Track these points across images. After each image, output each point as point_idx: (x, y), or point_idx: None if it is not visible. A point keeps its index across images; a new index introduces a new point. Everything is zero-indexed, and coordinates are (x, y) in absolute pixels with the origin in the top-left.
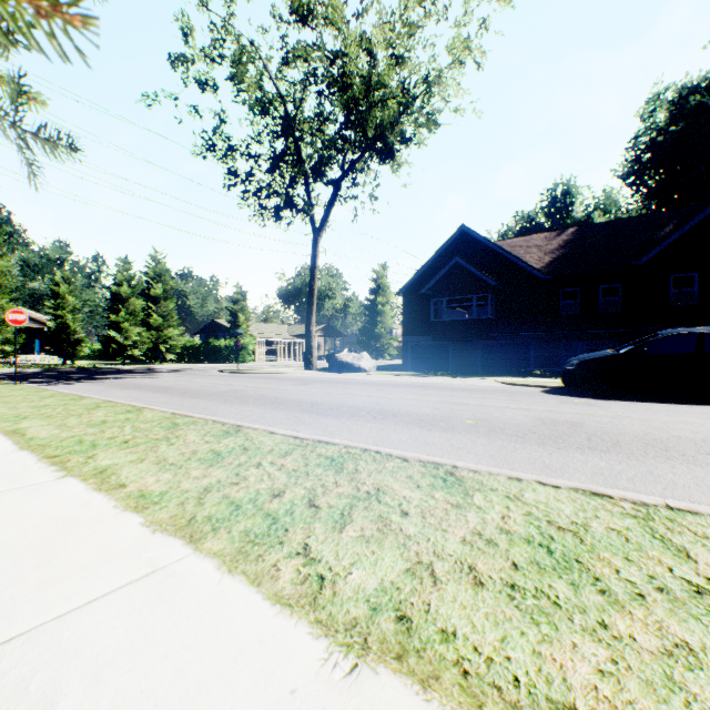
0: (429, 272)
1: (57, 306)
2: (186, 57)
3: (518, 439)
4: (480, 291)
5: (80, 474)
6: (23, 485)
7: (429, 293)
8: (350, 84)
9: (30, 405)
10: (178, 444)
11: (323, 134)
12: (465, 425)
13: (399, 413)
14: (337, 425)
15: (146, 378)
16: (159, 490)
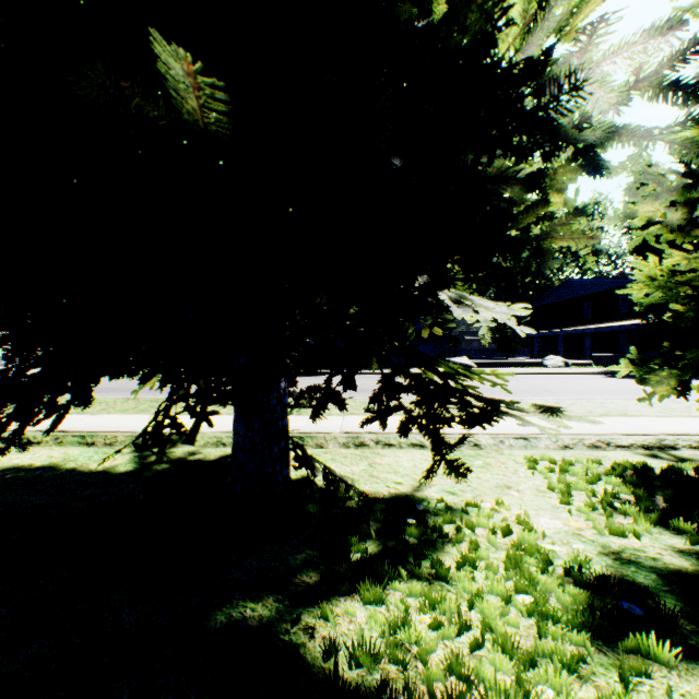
0: None
1: None
2: None
3: (142, 392)
4: None
5: None
6: None
7: None
8: None
9: None
10: None
11: None
12: (124, 390)
13: None
14: None
15: None
16: None
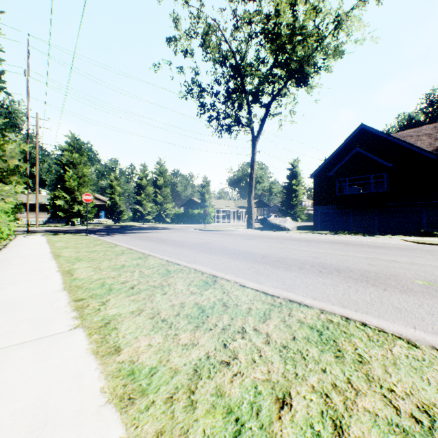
0: (334, 160)
1: (111, 193)
2: (176, 37)
3: None
4: (377, 171)
5: (89, 325)
6: (43, 335)
7: (334, 175)
8: (278, 34)
9: (87, 250)
10: (169, 293)
11: (260, 71)
12: (419, 286)
13: (340, 268)
14: (292, 278)
15: (154, 233)
16: (148, 365)
